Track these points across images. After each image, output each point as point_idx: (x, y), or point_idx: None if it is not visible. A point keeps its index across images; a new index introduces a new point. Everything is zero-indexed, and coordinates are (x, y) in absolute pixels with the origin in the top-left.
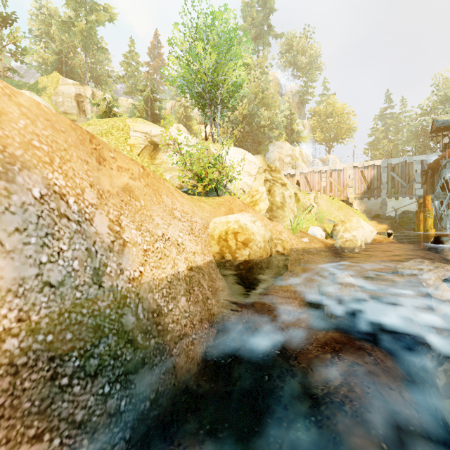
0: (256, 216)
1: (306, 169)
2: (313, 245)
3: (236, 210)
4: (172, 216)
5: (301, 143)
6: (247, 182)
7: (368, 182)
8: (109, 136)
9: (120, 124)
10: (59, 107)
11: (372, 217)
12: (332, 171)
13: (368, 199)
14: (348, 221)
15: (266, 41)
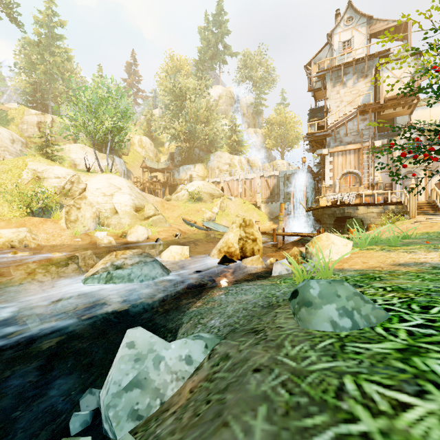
0: (52, 226)
1: (228, 178)
2: (79, 243)
3: (29, 224)
4: None
5: (254, 149)
6: (98, 201)
7: (271, 189)
8: (9, 173)
9: (20, 163)
10: (24, 133)
11: (272, 218)
12: (246, 179)
13: (271, 203)
14: (133, 227)
15: (221, 60)
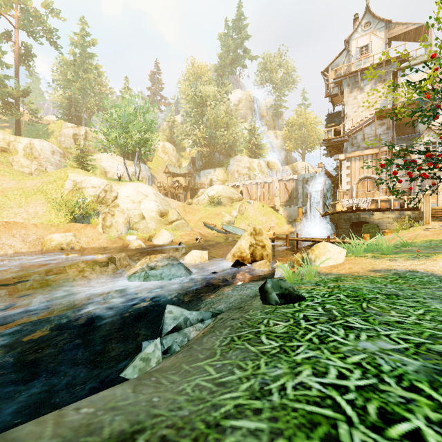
0: (92, 231)
1: (247, 182)
2: (113, 245)
3: (74, 230)
4: (13, 237)
5: (274, 151)
6: (128, 207)
7: (290, 192)
8: (54, 184)
9: (63, 175)
10: (62, 145)
11: (290, 221)
12: (265, 183)
13: (290, 206)
14: (159, 232)
15: (240, 64)
